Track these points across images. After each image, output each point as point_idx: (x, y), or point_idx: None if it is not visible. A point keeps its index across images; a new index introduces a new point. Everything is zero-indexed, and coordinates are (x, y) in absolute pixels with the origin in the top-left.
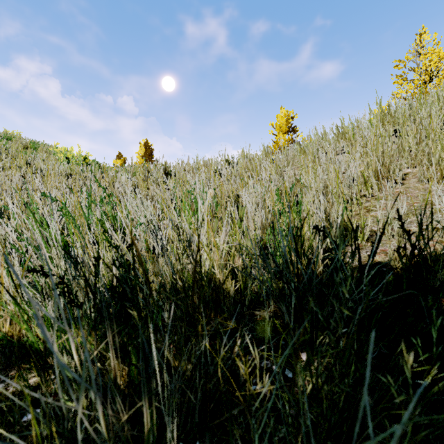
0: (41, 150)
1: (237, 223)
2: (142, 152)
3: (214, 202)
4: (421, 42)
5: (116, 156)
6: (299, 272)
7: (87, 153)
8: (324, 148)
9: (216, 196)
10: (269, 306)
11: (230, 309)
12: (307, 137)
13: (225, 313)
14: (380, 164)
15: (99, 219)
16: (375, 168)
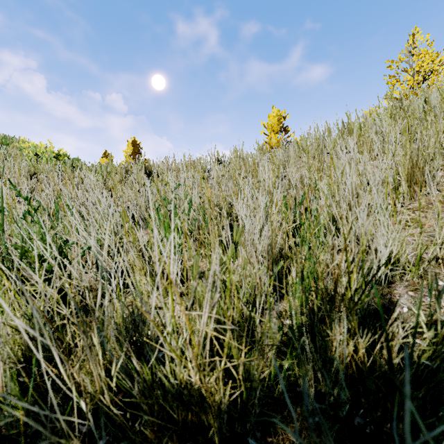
0: (15, 146)
1: (232, 251)
2: (130, 150)
3: (199, 213)
4: (414, 43)
5: (103, 154)
6: (348, 362)
7: (60, 150)
8: (326, 147)
9: (204, 203)
10: (291, 416)
11: (222, 430)
12: (308, 134)
13: (213, 439)
14: (414, 166)
15: (16, 247)
16: (408, 170)
